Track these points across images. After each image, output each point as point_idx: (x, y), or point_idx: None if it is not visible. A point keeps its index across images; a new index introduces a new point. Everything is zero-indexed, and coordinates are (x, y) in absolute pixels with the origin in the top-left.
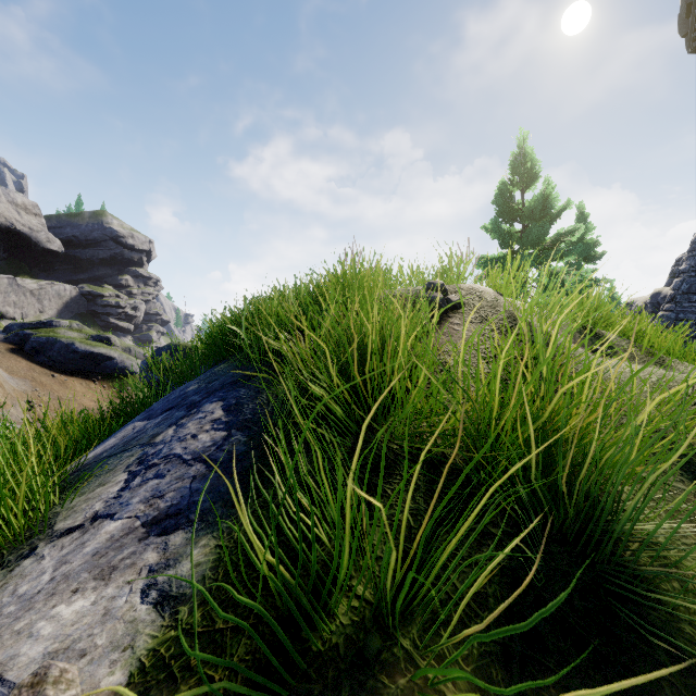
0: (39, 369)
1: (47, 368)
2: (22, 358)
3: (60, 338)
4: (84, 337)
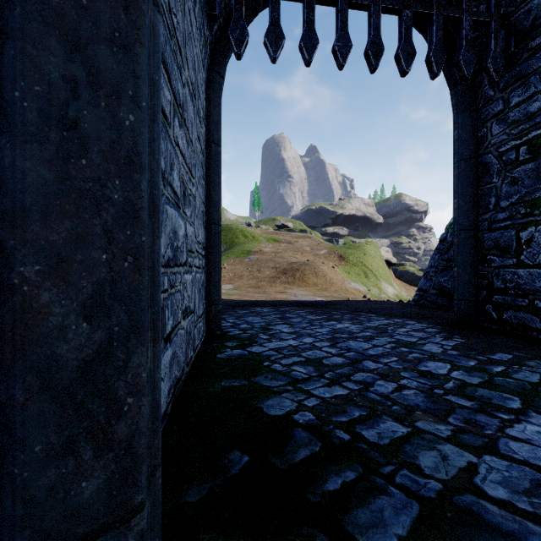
0: (404, 283)
1: (405, 283)
2: (397, 279)
3: (409, 271)
4: (416, 270)
